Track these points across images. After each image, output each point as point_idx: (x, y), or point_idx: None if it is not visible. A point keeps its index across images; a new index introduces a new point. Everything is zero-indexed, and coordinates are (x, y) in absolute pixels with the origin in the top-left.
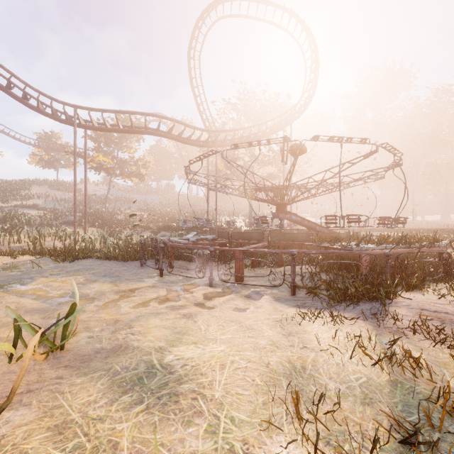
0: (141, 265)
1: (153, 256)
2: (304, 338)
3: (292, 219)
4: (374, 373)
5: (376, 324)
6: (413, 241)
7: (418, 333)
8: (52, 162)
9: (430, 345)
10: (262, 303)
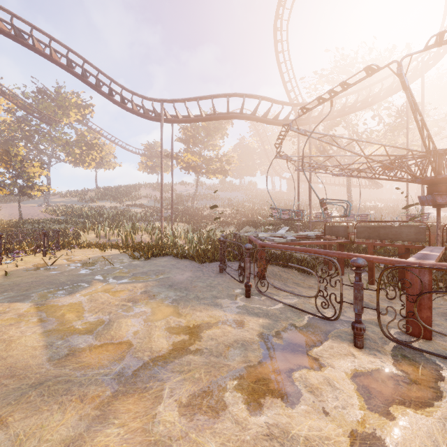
0: (220, 271)
1: (236, 257)
2: None
3: None
4: None
5: None
6: None
7: None
8: (154, 168)
9: None
10: None
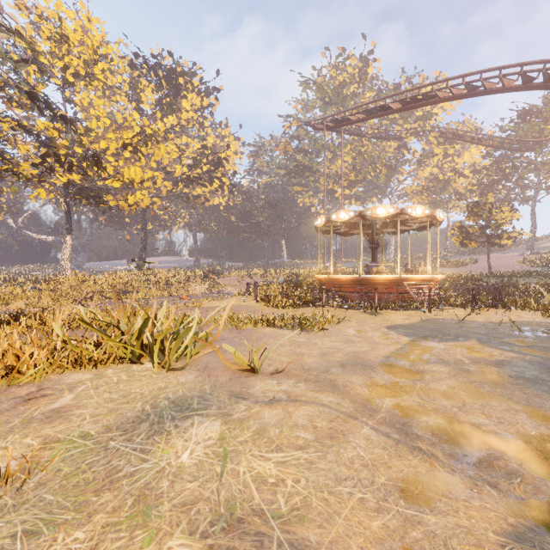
0: None
1: None
2: None
3: None
4: None
5: None
6: None
7: None
8: None
9: None
10: None
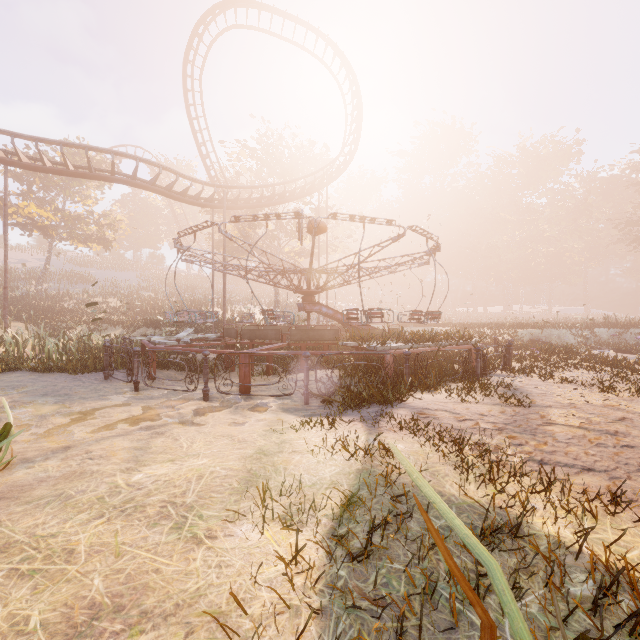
0: (105, 378)
1: (125, 364)
2: (297, 443)
3: (322, 312)
4: (348, 465)
5: (372, 425)
6: (441, 339)
7: (407, 430)
8: None
9: (412, 439)
10: (266, 416)
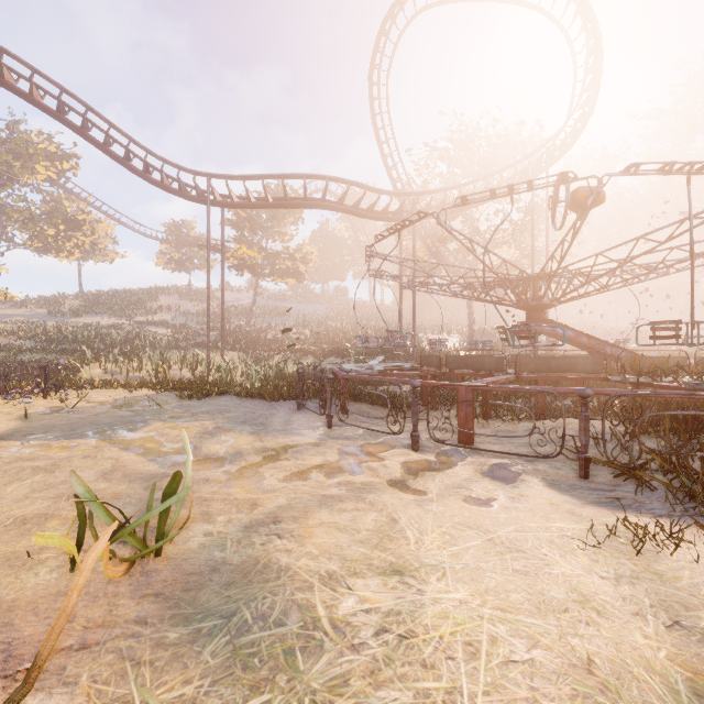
0: (298, 408)
1: (316, 394)
2: (664, 594)
3: (557, 334)
4: None
5: None
6: None
7: None
8: (183, 262)
9: None
10: (521, 491)
